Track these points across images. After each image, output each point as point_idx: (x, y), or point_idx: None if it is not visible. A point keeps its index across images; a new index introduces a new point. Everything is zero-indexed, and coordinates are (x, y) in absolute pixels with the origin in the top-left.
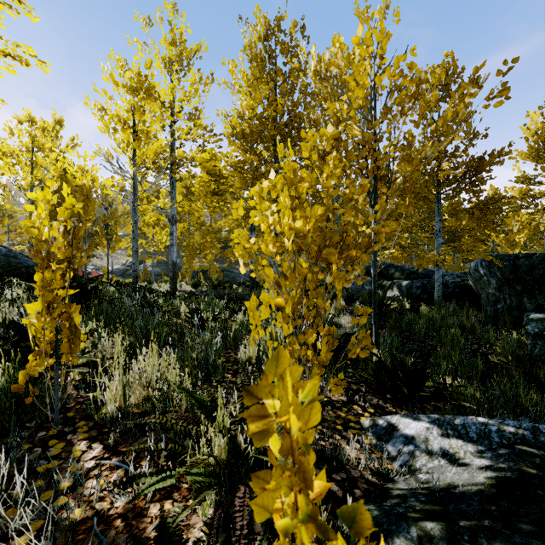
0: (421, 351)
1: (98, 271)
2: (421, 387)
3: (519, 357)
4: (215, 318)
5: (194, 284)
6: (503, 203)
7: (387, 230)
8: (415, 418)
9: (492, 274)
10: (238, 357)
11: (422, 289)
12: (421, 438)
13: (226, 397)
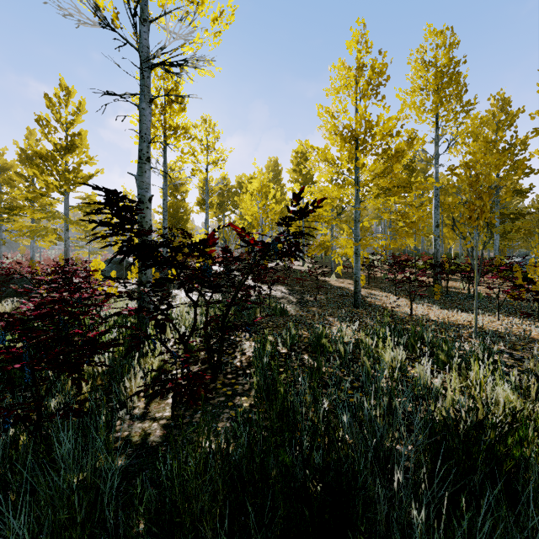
0: None
1: None
2: None
3: None
4: None
5: None
6: None
7: None
8: None
9: None
10: None
11: None
12: None
13: None
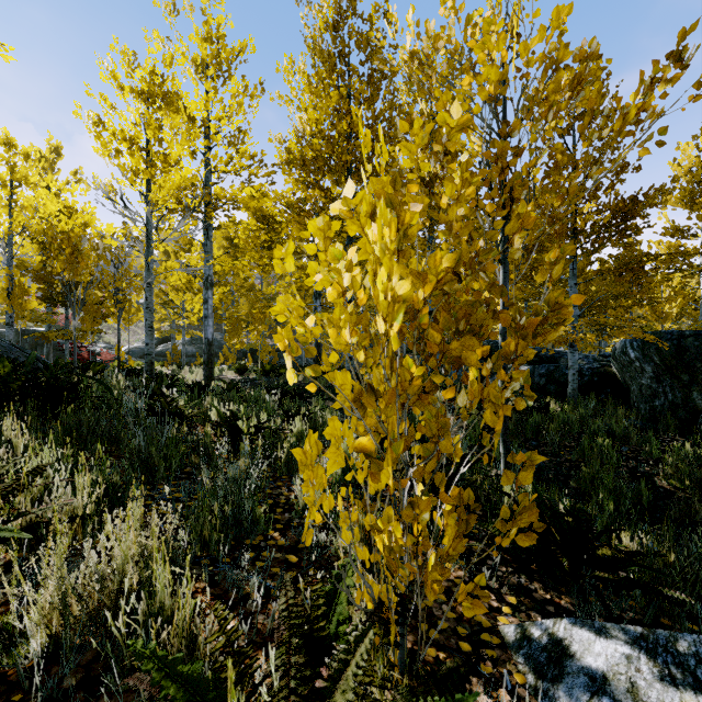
0: (557, 469)
1: (111, 350)
2: (589, 555)
3: (699, 481)
4: (260, 429)
5: (239, 369)
6: (663, 261)
7: (575, 300)
8: (600, 631)
9: (647, 359)
10: (292, 495)
11: (548, 378)
12: (622, 683)
13: (267, 585)
